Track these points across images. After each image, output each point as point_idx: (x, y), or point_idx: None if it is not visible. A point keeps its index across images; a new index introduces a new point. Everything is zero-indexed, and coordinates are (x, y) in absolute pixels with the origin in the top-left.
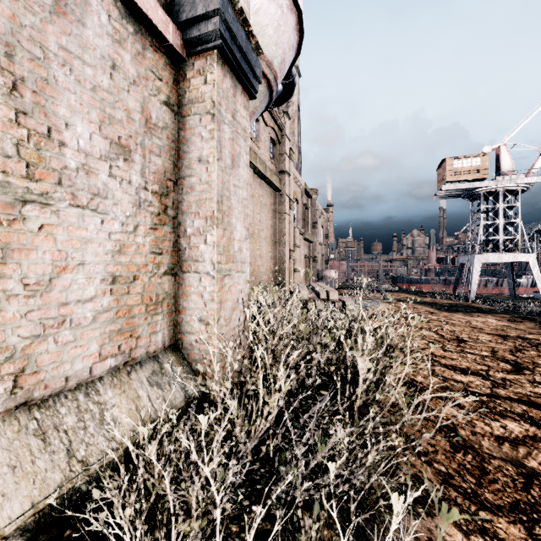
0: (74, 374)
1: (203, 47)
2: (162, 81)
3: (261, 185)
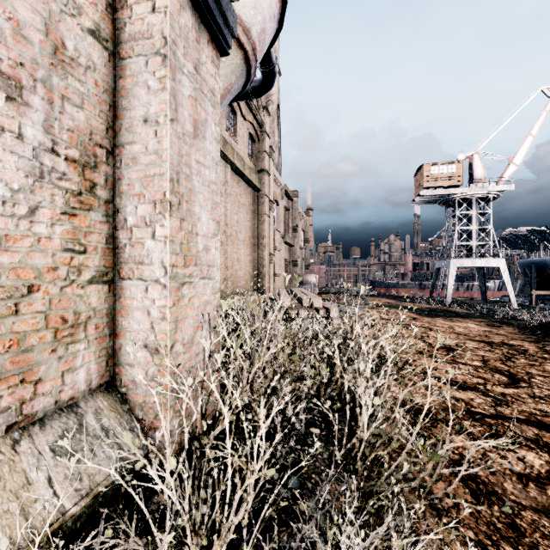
0: None
1: None
2: None
3: (239, 183)
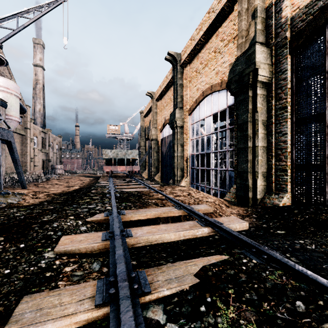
0: None
1: None
2: None
3: (14, 135)
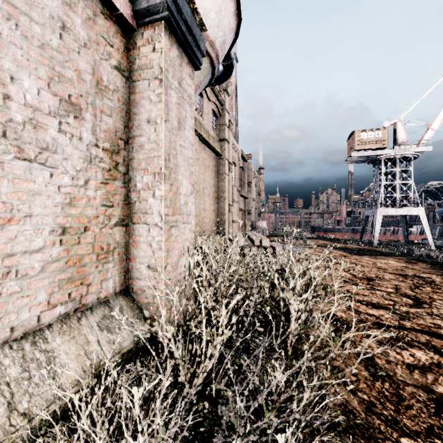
0: (21, 323)
1: (151, 18)
2: (113, 47)
3: (205, 150)
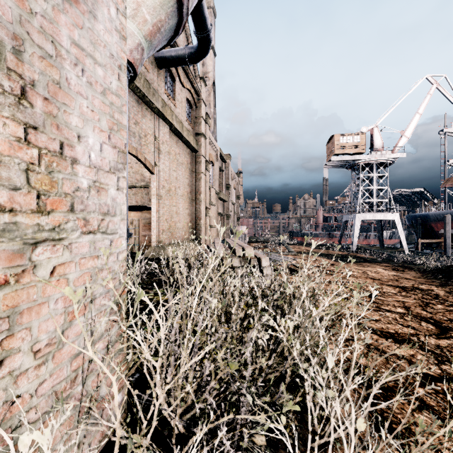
0: None
1: None
2: None
3: (178, 144)
